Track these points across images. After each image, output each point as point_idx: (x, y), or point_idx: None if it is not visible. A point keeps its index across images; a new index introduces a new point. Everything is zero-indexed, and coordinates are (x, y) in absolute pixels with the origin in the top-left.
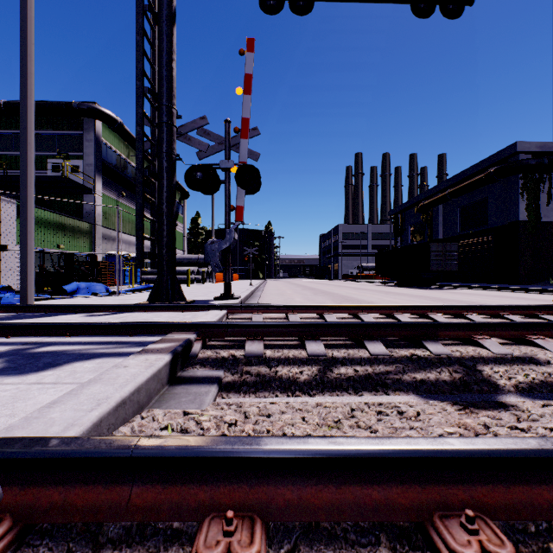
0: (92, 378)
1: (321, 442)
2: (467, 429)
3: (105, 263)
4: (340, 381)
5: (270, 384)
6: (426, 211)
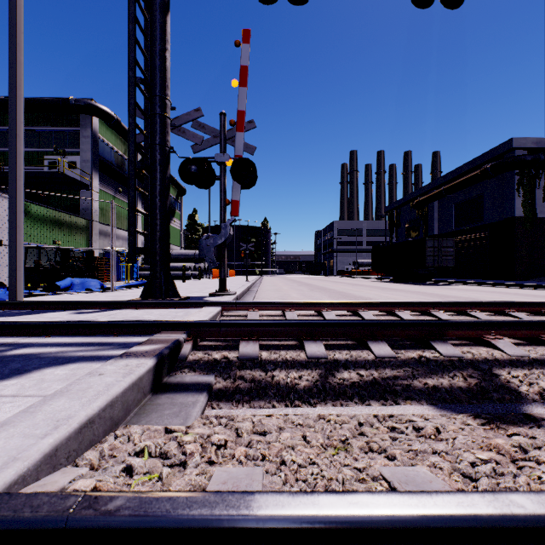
0: (58, 390)
1: (338, 504)
2: (503, 455)
3: (102, 259)
4: (344, 388)
5: (266, 392)
6: (421, 207)
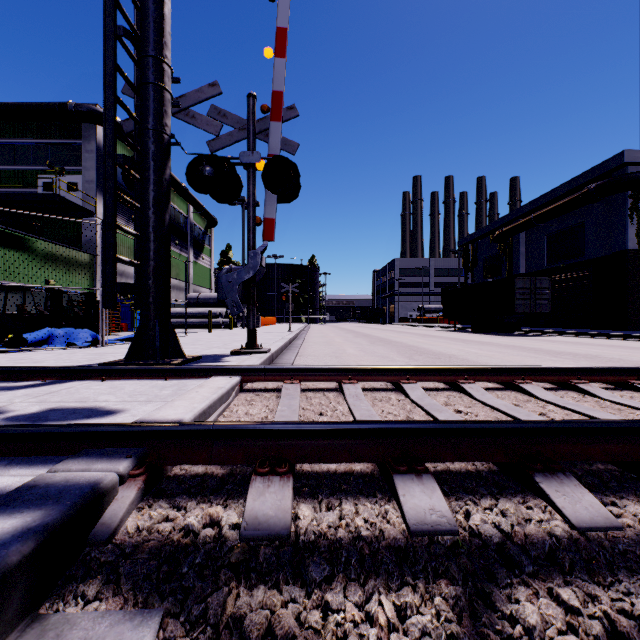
0: None
1: None
2: None
3: None
4: None
5: None
6: (504, 240)
